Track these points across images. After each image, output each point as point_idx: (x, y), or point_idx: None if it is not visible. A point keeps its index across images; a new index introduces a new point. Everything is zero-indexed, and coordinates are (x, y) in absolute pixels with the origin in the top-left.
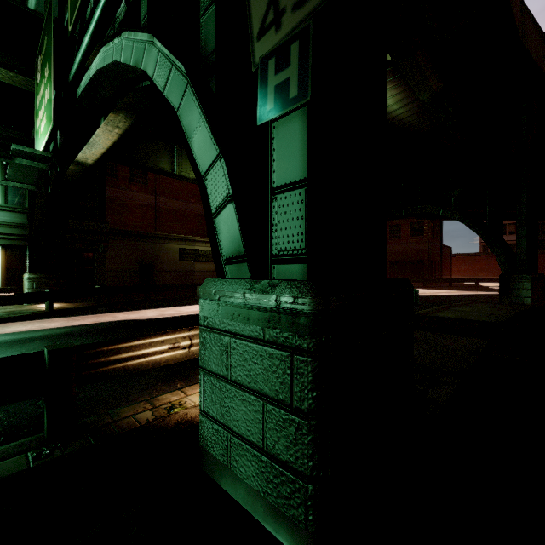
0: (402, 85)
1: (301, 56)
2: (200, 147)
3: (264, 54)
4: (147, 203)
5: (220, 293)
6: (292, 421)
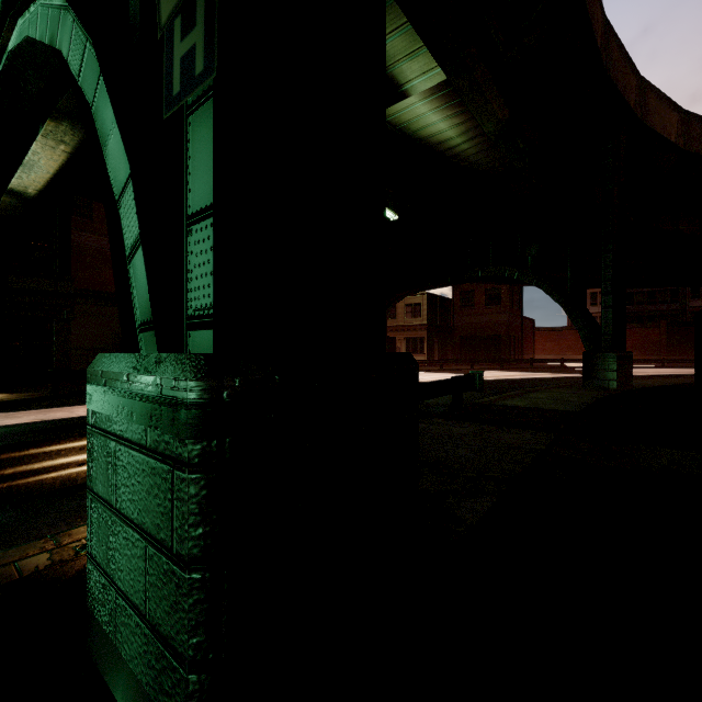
0: (465, 112)
1: (208, 10)
2: (114, 159)
3: (170, 10)
4: None
5: (106, 374)
6: (173, 573)
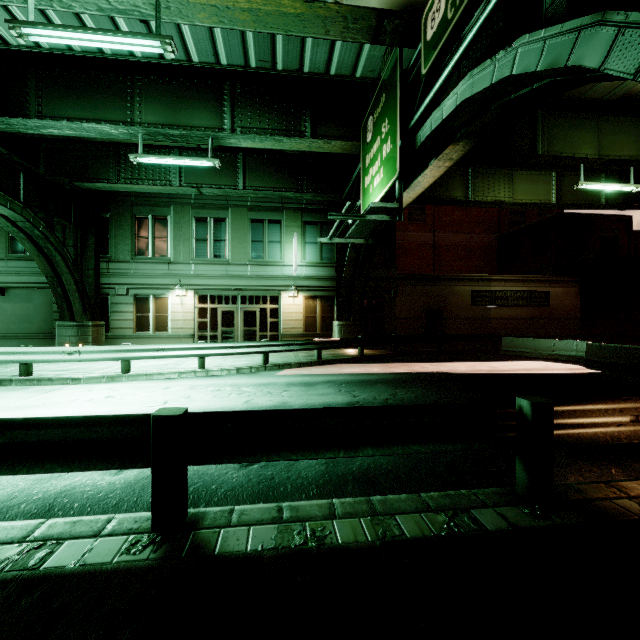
0: None
1: None
2: None
3: None
4: (425, 242)
5: None
6: None
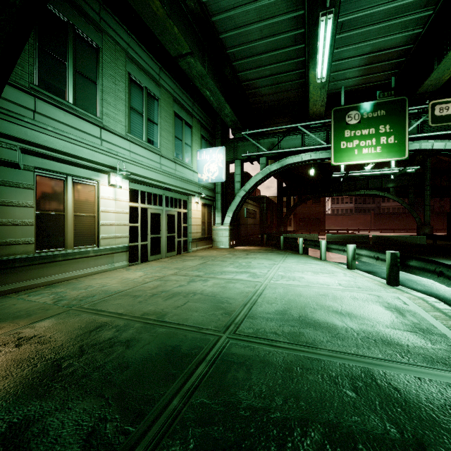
0: None
1: None
2: None
3: None
4: None
5: None
6: None
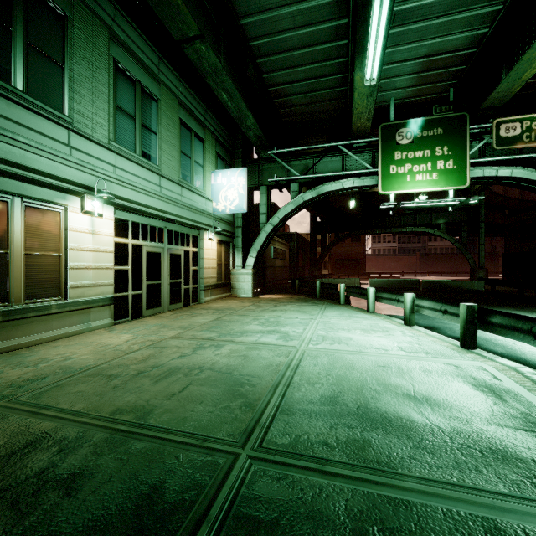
0: None
1: None
2: None
3: None
4: None
5: None
6: None
